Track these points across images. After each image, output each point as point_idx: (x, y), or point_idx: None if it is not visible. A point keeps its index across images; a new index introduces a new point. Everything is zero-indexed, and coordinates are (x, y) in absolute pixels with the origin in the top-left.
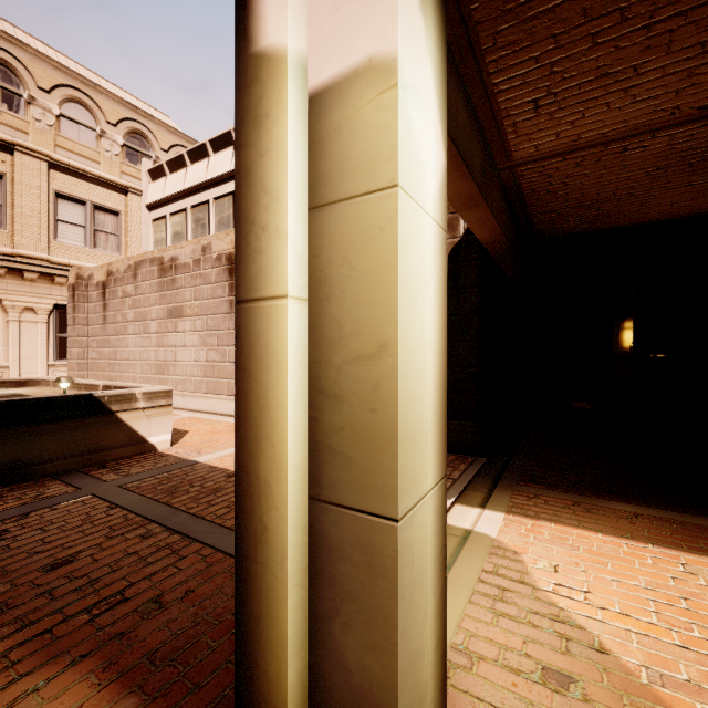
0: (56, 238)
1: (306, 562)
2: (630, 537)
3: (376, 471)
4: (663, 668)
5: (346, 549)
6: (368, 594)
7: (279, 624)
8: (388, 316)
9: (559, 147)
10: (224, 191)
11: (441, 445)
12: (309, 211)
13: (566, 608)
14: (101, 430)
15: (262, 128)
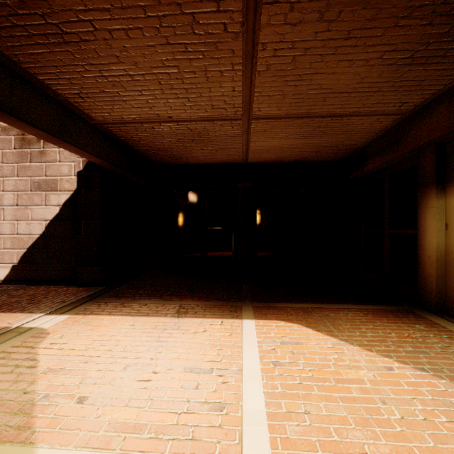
0: None
1: None
2: (127, 315)
3: None
4: (56, 366)
5: None
6: None
7: None
8: None
9: (117, 119)
10: None
11: None
12: None
13: (40, 353)
14: None
15: None
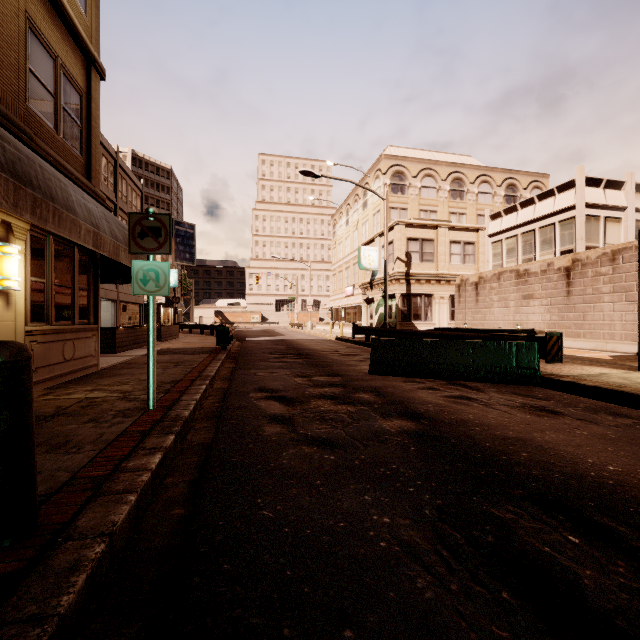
0: (450, 263)
1: None
2: None
3: None
4: None
5: None
6: None
7: None
8: None
9: None
10: (546, 223)
11: None
12: None
13: None
14: None
15: None
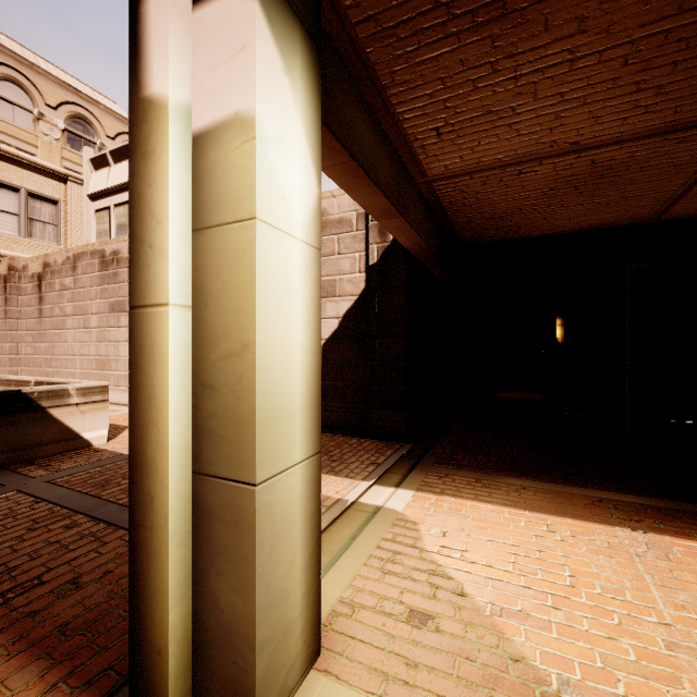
0: None
1: (190, 526)
2: (513, 505)
3: (241, 447)
4: (505, 603)
5: (220, 512)
6: (235, 546)
7: (162, 577)
8: (249, 322)
9: (465, 168)
10: None
11: (314, 426)
12: (192, 233)
13: (444, 565)
14: (30, 427)
15: (150, 162)
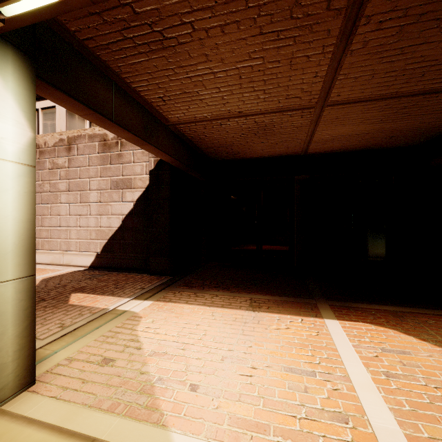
0: None
1: None
2: (203, 305)
3: None
4: (159, 350)
5: None
6: None
7: None
8: None
9: (189, 119)
10: None
11: (28, 261)
12: None
13: (140, 336)
14: None
15: None
